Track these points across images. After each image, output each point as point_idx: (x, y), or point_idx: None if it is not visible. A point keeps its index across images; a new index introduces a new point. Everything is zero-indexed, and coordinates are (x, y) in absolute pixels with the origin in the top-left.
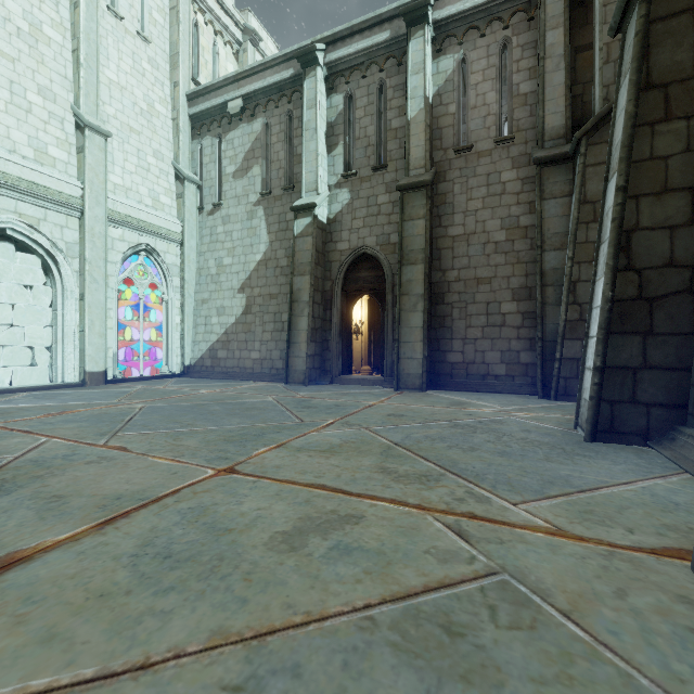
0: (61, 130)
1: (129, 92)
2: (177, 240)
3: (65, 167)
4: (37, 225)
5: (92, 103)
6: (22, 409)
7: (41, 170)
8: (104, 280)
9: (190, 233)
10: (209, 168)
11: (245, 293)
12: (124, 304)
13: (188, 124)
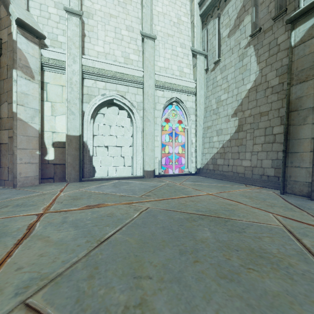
0: (135, 45)
1: (167, 15)
2: (192, 92)
3: (137, 63)
4: (124, 95)
5: (148, 25)
6: (90, 195)
7: (125, 66)
8: (153, 119)
9: (200, 87)
10: (212, 41)
11: (237, 116)
12: (165, 133)
13: (199, 21)
